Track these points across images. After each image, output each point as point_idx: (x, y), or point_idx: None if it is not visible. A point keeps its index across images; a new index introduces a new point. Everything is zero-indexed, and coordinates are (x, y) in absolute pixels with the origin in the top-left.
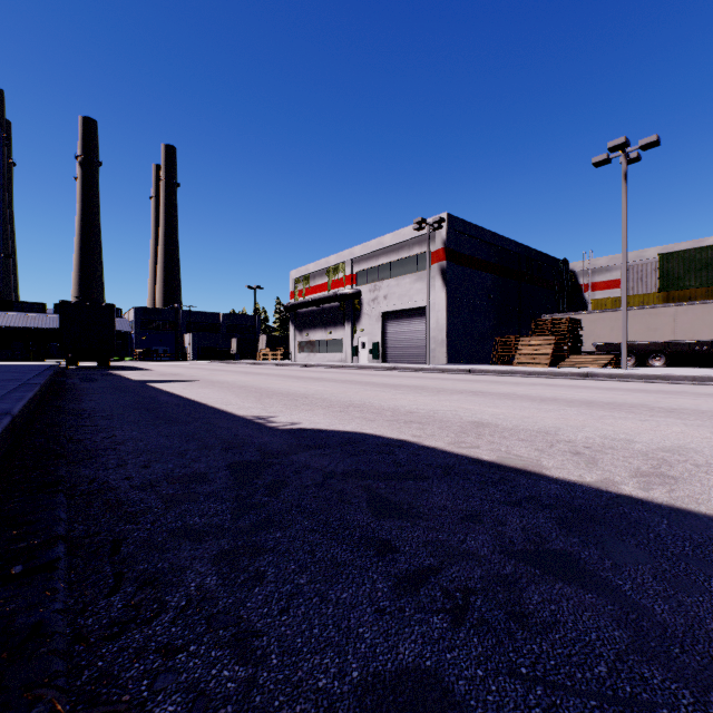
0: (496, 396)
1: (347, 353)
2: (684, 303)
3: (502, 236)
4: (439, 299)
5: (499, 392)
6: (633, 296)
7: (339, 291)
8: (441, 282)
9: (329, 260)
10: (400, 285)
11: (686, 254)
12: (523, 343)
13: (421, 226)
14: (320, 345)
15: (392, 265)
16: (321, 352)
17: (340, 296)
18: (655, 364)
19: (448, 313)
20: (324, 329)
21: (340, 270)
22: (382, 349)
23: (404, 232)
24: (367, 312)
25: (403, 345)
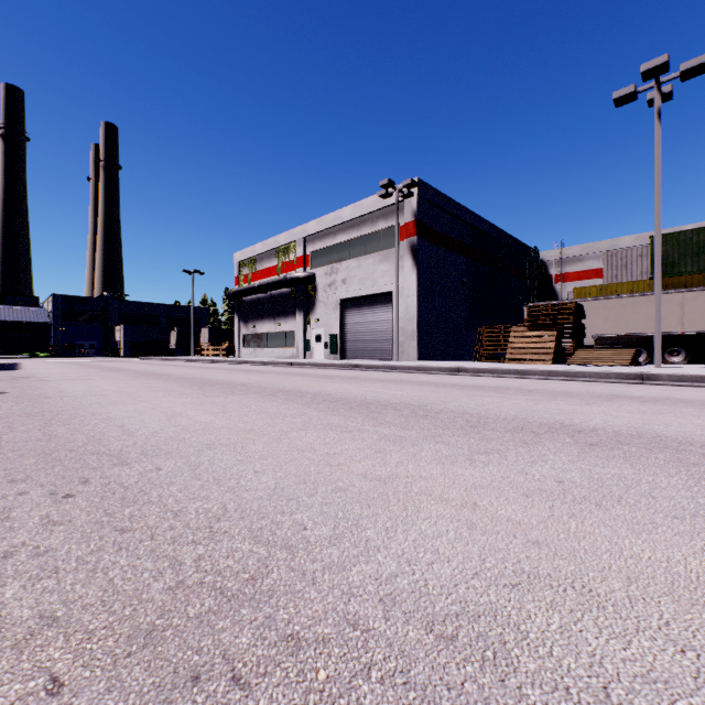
0: (652, 450)
1: (299, 348)
2: (693, 289)
3: (477, 215)
4: (409, 282)
5: (617, 429)
6: (621, 284)
7: (289, 274)
8: (412, 262)
9: (278, 239)
10: (362, 267)
11: (682, 236)
12: (515, 334)
13: (388, 192)
14: (268, 339)
15: (352, 243)
16: (269, 347)
17: (290, 281)
18: (673, 360)
19: (419, 299)
20: (273, 319)
21: (291, 250)
22: (340, 342)
23: (367, 203)
24: (322, 299)
25: (365, 338)
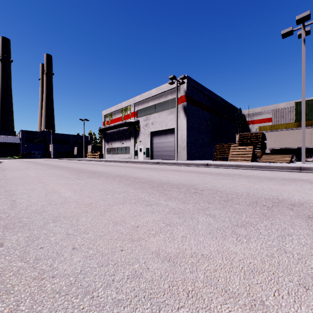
0: None
1: (131, 154)
2: None
3: (214, 93)
4: (182, 123)
5: None
6: (281, 124)
7: (127, 120)
8: (184, 114)
9: (122, 104)
10: (160, 117)
11: (310, 102)
12: (233, 148)
13: (173, 81)
14: (118, 150)
15: (156, 106)
16: (118, 154)
17: (128, 123)
18: (308, 160)
19: (187, 131)
20: (120, 141)
21: (128, 109)
22: (151, 152)
23: (163, 87)
24: (142, 132)
25: (162, 150)
